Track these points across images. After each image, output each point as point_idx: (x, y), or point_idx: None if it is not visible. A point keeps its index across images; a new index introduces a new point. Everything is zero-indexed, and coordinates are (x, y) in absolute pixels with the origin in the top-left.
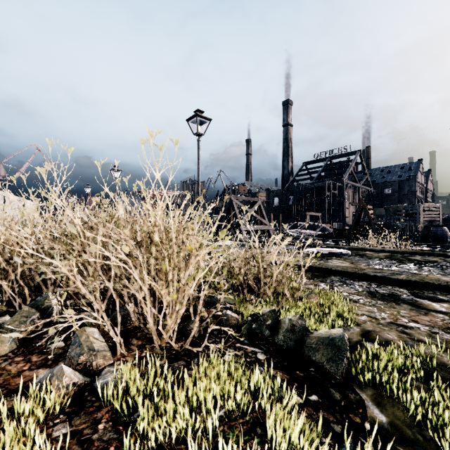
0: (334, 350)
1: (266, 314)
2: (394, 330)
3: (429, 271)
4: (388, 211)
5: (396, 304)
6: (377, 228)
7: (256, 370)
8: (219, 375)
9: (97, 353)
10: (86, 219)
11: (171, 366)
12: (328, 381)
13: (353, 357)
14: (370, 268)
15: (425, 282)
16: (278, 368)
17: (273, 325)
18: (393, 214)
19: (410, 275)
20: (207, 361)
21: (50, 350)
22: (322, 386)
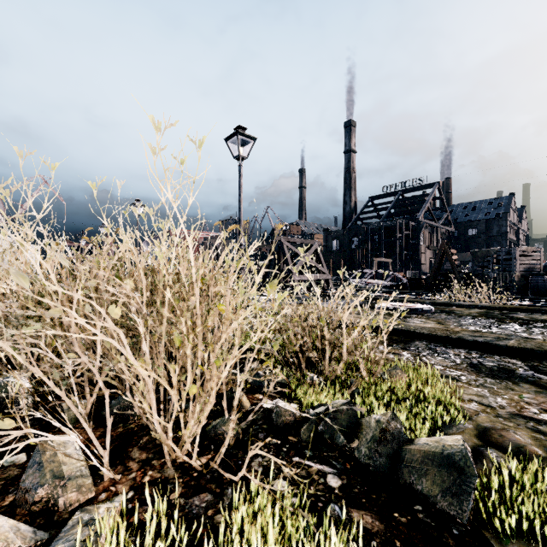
0: (452, 475)
1: (339, 409)
2: (523, 426)
3: (543, 333)
4: (476, 257)
5: (513, 384)
6: (463, 278)
7: (333, 534)
8: (267, 534)
9: (67, 482)
10: (65, 264)
11: (189, 505)
12: (447, 531)
13: (479, 482)
14: (465, 330)
15: (546, 350)
16: (364, 507)
17: (349, 427)
18: (482, 260)
19: (521, 340)
20: (248, 494)
21: (0, 470)
22: (440, 543)
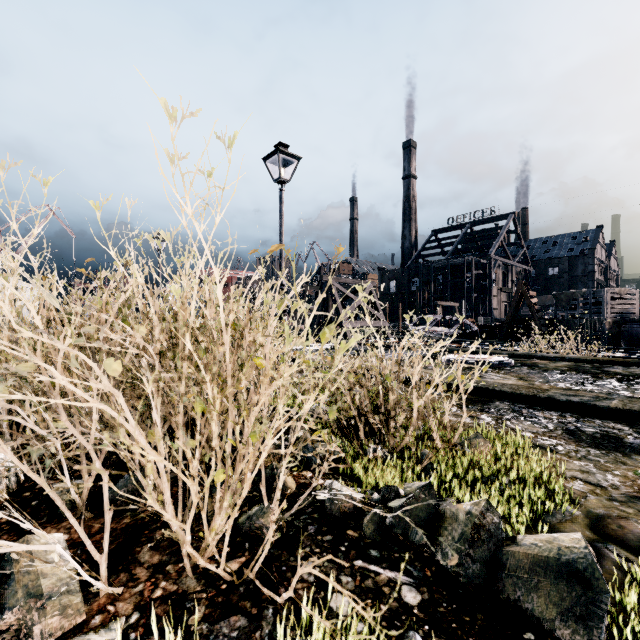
0: (575, 590)
1: (414, 495)
2: None
3: None
4: (559, 300)
5: (624, 456)
6: (544, 325)
7: None
8: None
9: (46, 603)
10: (55, 305)
11: (214, 634)
12: None
13: None
14: (555, 387)
15: None
16: (455, 636)
17: (428, 519)
18: (566, 304)
19: (626, 400)
20: (295, 617)
21: None
22: None
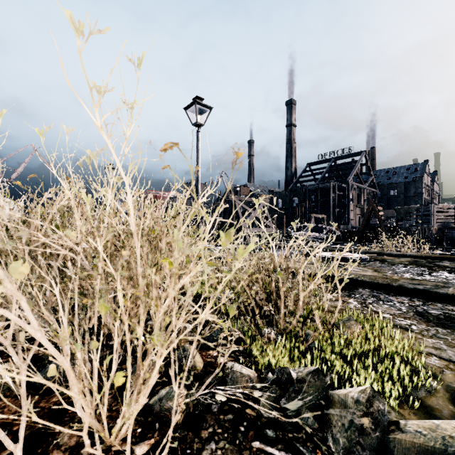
0: None
1: (305, 380)
2: None
3: None
4: (399, 213)
5: None
6: (388, 231)
7: None
8: None
9: None
10: None
11: None
12: None
13: None
14: (403, 278)
15: None
16: None
17: (318, 402)
18: (404, 216)
19: None
20: None
21: None
22: None
